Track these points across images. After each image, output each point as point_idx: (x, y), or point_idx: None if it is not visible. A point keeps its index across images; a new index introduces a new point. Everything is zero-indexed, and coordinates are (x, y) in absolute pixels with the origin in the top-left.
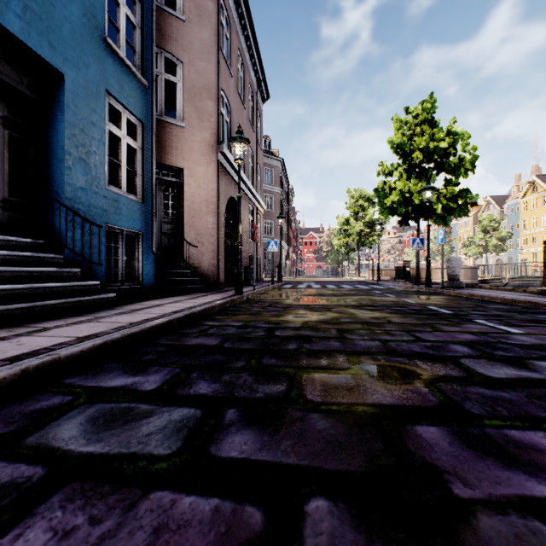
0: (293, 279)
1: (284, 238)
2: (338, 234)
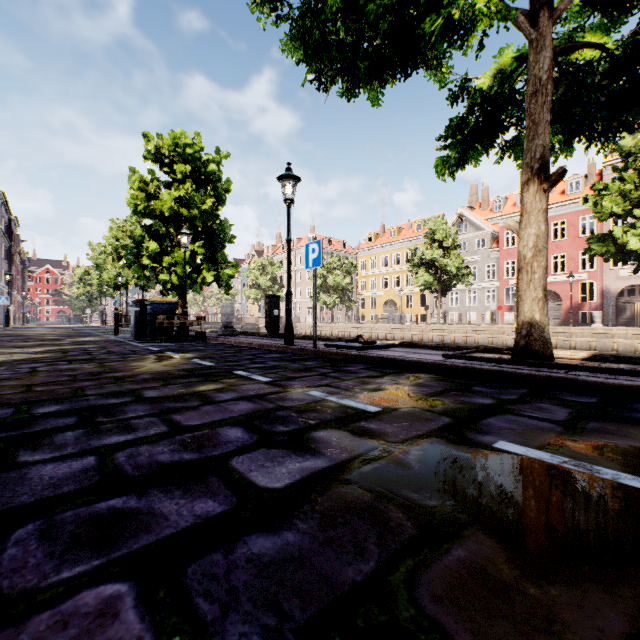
0: (21, 326)
1: (4, 279)
2: (79, 282)
